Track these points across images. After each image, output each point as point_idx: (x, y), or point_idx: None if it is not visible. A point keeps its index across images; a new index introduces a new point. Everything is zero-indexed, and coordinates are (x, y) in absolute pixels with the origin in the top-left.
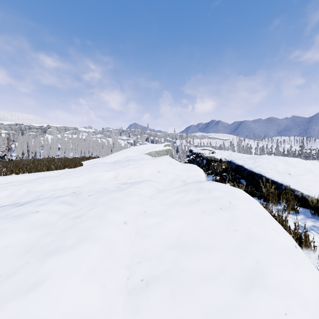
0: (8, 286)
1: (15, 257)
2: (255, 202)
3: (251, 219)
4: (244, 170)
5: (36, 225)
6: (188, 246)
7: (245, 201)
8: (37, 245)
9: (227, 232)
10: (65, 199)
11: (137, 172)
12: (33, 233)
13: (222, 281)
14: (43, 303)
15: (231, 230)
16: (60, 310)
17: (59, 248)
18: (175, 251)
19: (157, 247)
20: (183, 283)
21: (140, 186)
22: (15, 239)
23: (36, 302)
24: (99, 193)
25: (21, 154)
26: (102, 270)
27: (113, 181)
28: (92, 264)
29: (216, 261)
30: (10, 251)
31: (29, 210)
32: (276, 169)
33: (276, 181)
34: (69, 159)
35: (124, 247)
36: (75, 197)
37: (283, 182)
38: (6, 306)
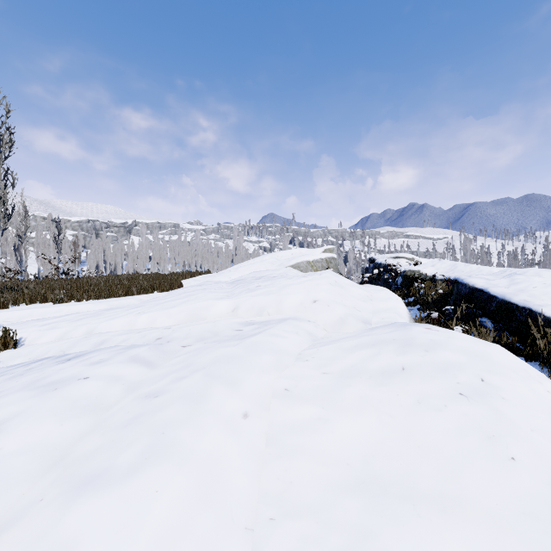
0: None
1: (27, 479)
2: (542, 378)
3: (547, 429)
4: (490, 299)
5: (78, 407)
6: (389, 492)
7: (518, 376)
8: (70, 454)
9: (489, 462)
10: (139, 352)
11: (273, 302)
12: (69, 423)
13: None
14: None
15: (498, 457)
16: None
17: (102, 474)
18: (357, 500)
19: (314, 485)
20: None
21: (278, 330)
22: (35, 437)
23: None
24: (202, 342)
25: (94, 268)
26: (189, 541)
27: (230, 317)
28: (167, 523)
29: (471, 550)
30: (19, 465)
31: (74, 373)
32: None
33: None
34: (162, 275)
35: (242, 477)
36: (158, 349)
37: None
38: None
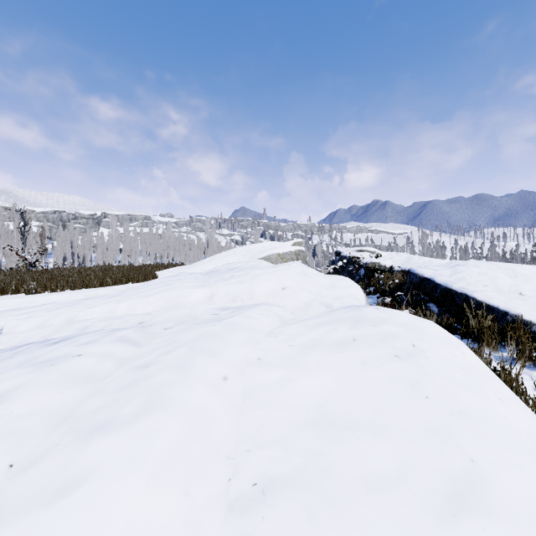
0: (23, 485)
1: (40, 433)
2: (460, 344)
3: (455, 377)
4: (436, 287)
5: (76, 378)
6: (337, 425)
7: (441, 342)
8: (75, 413)
9: (410, 401)
10: (126, 334)
11: (246, 290)
12: (70, 391)
13: (403, 495)
14: (80, 522)
15: (417, 397)
16: (107, 535)
17: (110, 422)
18: (313, 433)
19: (281, 425)
20: (329, 495)
21: (251, 313)
22: (41, 403)
23: (67, 519)
24: (183, 325)
25: (61, 260)
26: (184, 464)
27: (207, 304)
28: (167, 452)
29: (391, 456)
30: (31, 423)
31: (66, 352)
32: (494, 285)
33: (496, 307)
34: (136, 267)
35: (224, 423)
36: (142, 331)
37: (510, 309)
38: (18, 524)
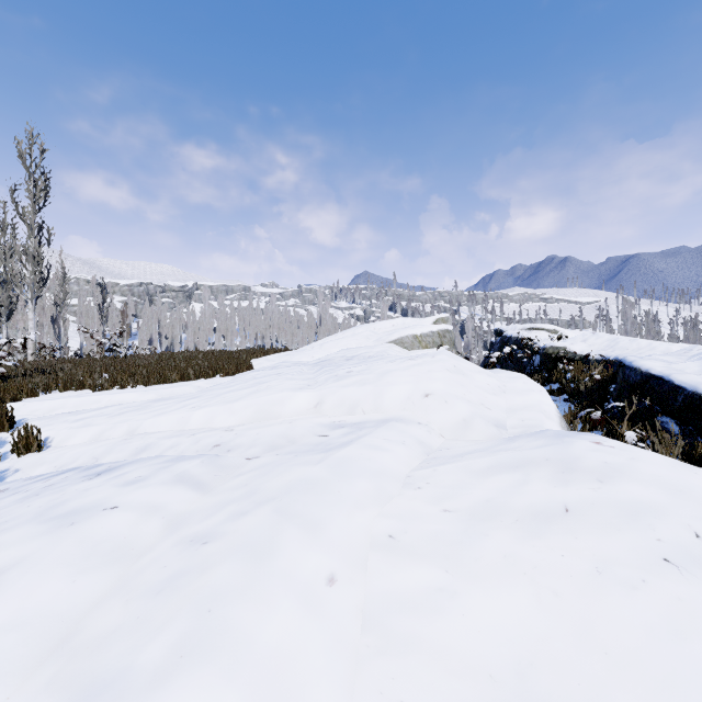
0: None
1: (16, 671)
2: None
3: None
4: (674, 392)
5: (99, 553)
6: None
7: None
8: (80, 631)
9: None
10: (188, 468)
11: (369, 395)
12: (85, 579)
13: None
14: None
15: None
16: None
17: (115, 682)
18: None
19: None
20: None
21: (377, 439)
22: (35, 602)
23: None
24: (274, 453)
25: (147, 342)
26: None
27: (312, 415)
28: None
29: None
30: (8, 647)
31: (100, 498)
32: None
33: None
34: (227, 354)
35: (325, 689)
36: (213, 464)
37: None
38: None
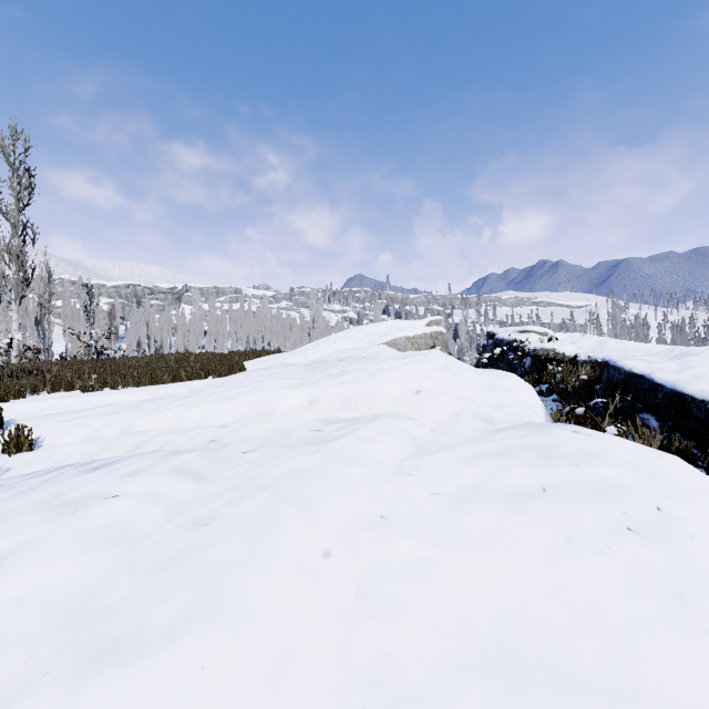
0: None
1: (30, 639)
2: None
3: None
4: (655, 389)
5: (103, 537)
6: (532, 675)
7: None
8: (90, 604)
9: (679, 635)
10: (186, 461)
11: (362, 393)
12: (91, 560)
13: None
14: None
15: (691, 628)
16: None
17: (129, 640)
18: (487, 687)
19: (424, 659)
20: None
21: (370, 432)
22: (44, 580)
23: None
24: (270, 447)
25: (135, 345)
26: None
27: (306, 413)
28: None
29: None
30: (21, 619)
31: (100, 489)
32: None
33: None
34: (219, 355)
35: (322, 645)
36: (210, 457)
37: None
38: None
